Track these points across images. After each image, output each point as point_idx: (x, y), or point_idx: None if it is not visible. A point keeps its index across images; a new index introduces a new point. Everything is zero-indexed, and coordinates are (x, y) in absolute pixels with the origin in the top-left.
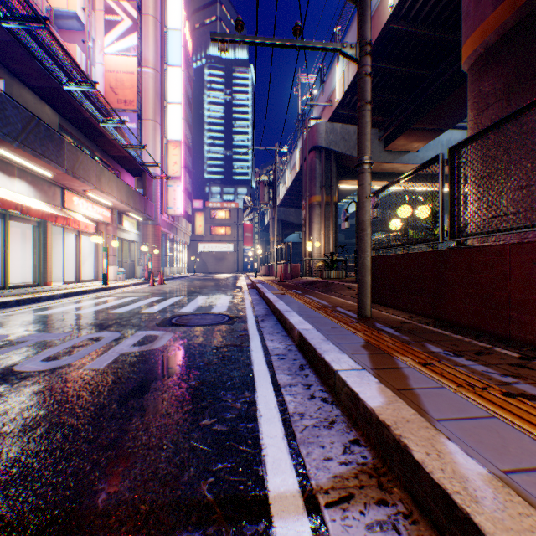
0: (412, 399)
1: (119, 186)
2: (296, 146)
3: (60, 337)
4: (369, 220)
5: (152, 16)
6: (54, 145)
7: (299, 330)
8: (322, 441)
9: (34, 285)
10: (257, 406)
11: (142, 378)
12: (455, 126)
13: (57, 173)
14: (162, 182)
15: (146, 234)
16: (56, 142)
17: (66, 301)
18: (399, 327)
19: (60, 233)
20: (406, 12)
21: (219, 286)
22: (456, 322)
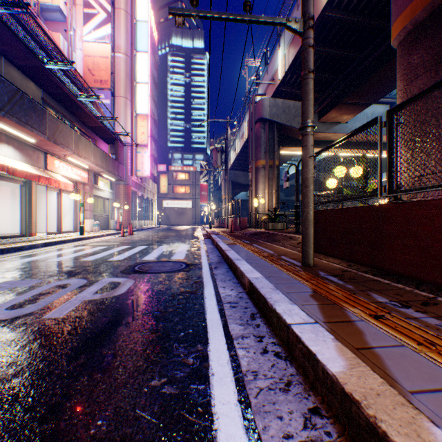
0: (375, 362)
1: (94, 151)
2: (244, 119)
3: (31, 284)
4: (312, 178)
5: (124, 10)
6: (36, 115)
7: (249, 278)
8: (280, 410)
9: (21, 235)
10: (209, 362)
11: (98, 328)
12: (378, 102)
13: (40, 140)
14: (132, 149)
15: (118, 193)
16: (38, 113)
17: (46, 249)
18: (341, 275)
19: (45, 191)
20: (339, 2)
21: (179, 236)
22: (394, 271)
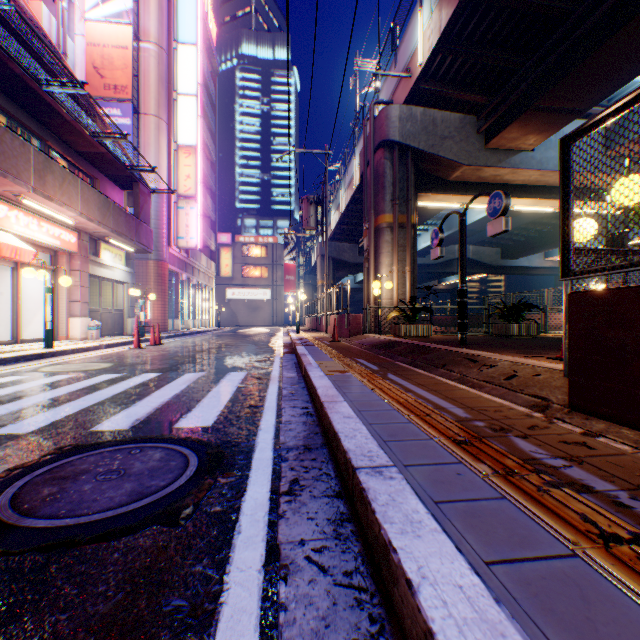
0: None
1: (84, 194)
2: (354, 154)
3: None
4: None
5: None
6: None
7: None
8: None
9: None
10: None
11: None
12: (588, 113)
13: None
14: (170, 203)
15: (145, 274)
16: None
17: None
18: None
19: None
20: None
21: (239, 349)
22: None
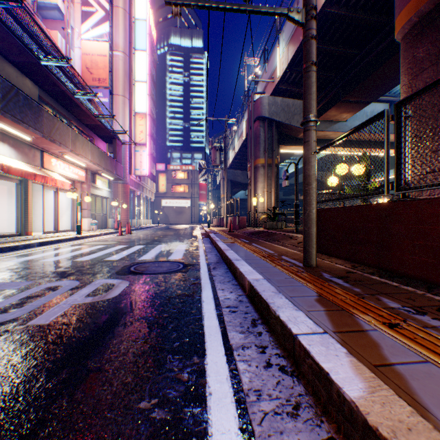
0: (399, 384)
1: (92, 150)
2: (243, 118)
3: (20, 286)
4: (315, 175)
5: (122, 8)
6: (32, 112)
7: (249, 281)
8: None
9: (16, 234)
10: (206, 378)
11: (85, 336)
12: (378, 100)
13: (35, 137)
14: (131, 148)
15: (116, 192)
16: (34, 110)
17: (41, 249)
18: (347, 277)
19: (42, 190)
20: None
21: (177, 236)
22: (402, 273)
